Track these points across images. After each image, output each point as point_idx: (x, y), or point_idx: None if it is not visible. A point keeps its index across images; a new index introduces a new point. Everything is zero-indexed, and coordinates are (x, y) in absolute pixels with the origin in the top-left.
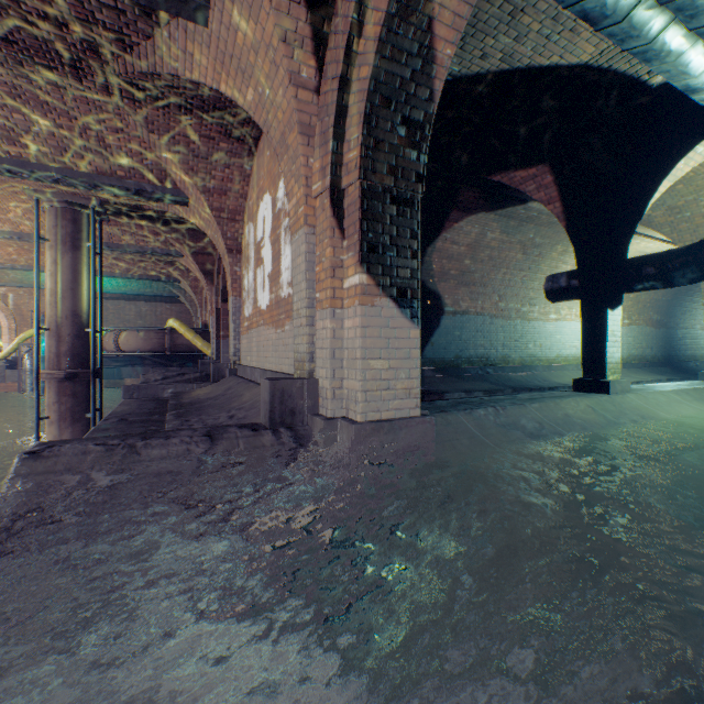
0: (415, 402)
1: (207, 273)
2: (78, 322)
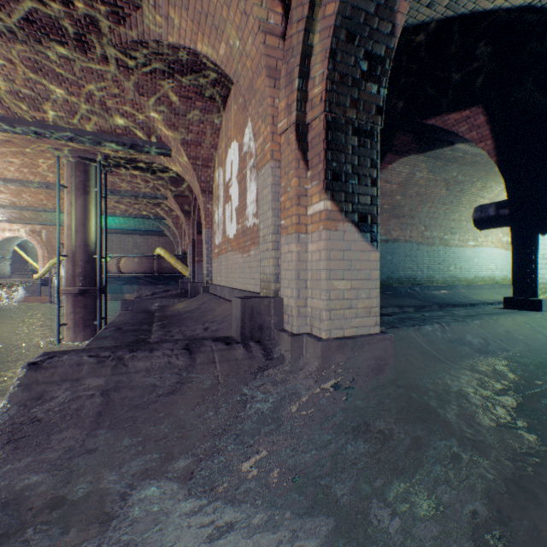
0: (374, 320)
1: (185, 211)
2: (88, 250)
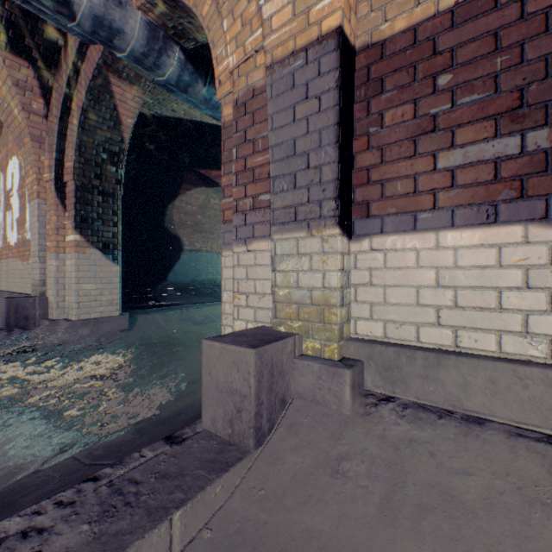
0: (116, 307)
1: None
2: None
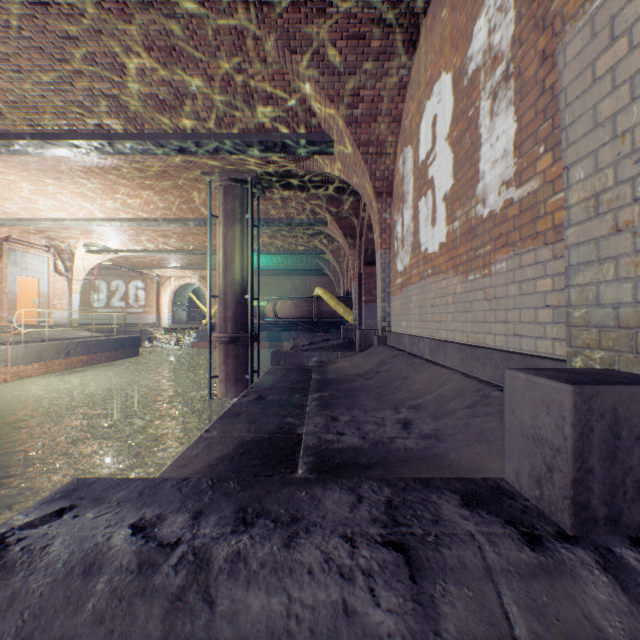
0: None
1: (349, 237)
2: (239, 290)
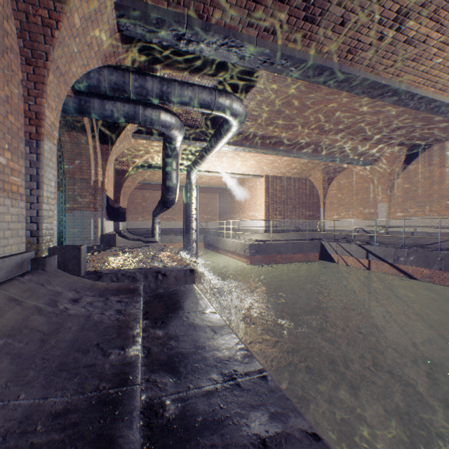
0: None
1: None
2: None
